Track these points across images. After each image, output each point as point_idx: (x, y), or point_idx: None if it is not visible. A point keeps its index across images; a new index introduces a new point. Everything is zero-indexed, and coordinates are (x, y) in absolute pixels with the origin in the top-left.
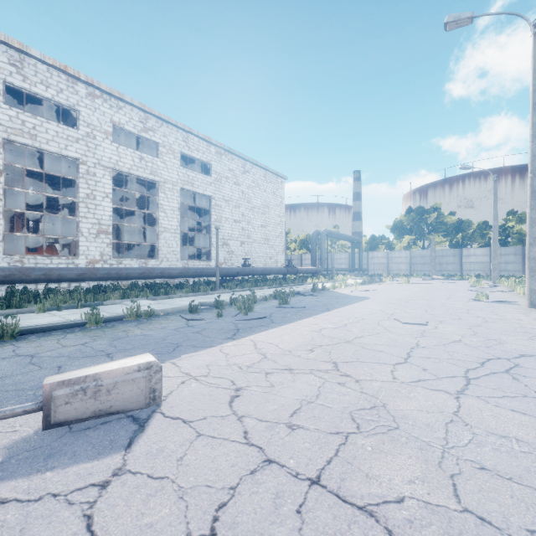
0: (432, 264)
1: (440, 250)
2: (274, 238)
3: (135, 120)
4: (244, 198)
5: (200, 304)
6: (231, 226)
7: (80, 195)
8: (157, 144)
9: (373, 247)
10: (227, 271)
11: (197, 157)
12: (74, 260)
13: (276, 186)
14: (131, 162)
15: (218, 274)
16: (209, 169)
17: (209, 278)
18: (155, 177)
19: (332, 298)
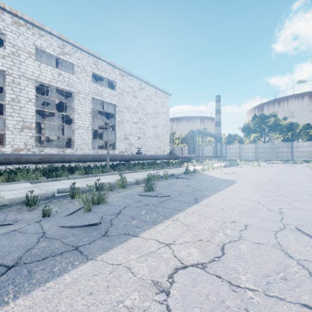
0: (272, 152)
1: (276, 143)
2: (162, 135)
3: (54, 45)
4: (140, 107)
5: (57, 191)
6: (131, 126)
7: (6, 99)
8: (73, 65)
9: (230, 142)
10: (121, 157)
11: (104, 76)
12: (0, 148)
13: (164, 100)
14: (50, 76)
15: (108, 159)
16: (114, 85)
17: (114, 162)
18: (71, 88)
19: (202, 181)
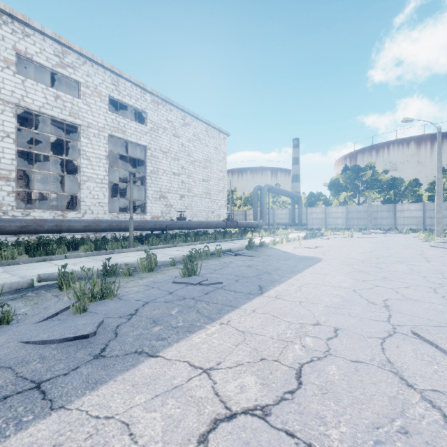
0: (369, 218)
1: (375, 206)
2: (216, 192)
3: (48, 52)
4: (184, 151)
5: (38, 278)
6: (169, 179)
7: None
8: (79, 83)
9: (312, 203)
10: (153, 225)
11: (129, 104)
12: None
13: (219, 141)
14: (42, 99)
15: (131, 227)
16: (144, 118)
17: (144, 232)
18: (75, 119)
19: (271, 260)
